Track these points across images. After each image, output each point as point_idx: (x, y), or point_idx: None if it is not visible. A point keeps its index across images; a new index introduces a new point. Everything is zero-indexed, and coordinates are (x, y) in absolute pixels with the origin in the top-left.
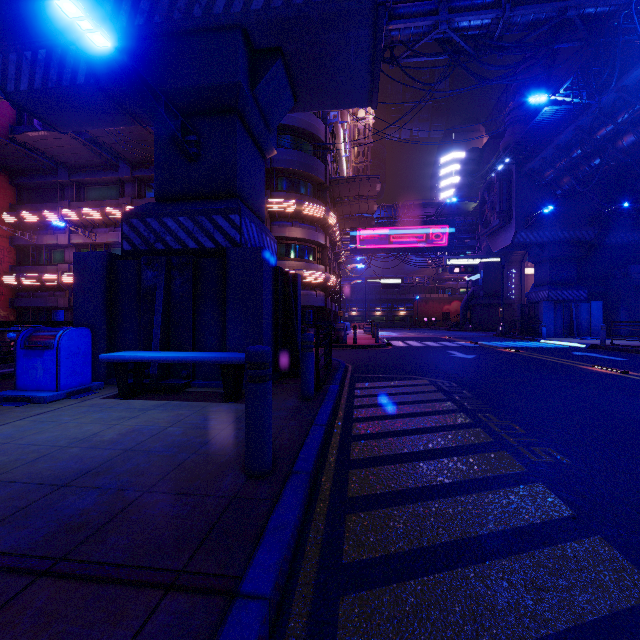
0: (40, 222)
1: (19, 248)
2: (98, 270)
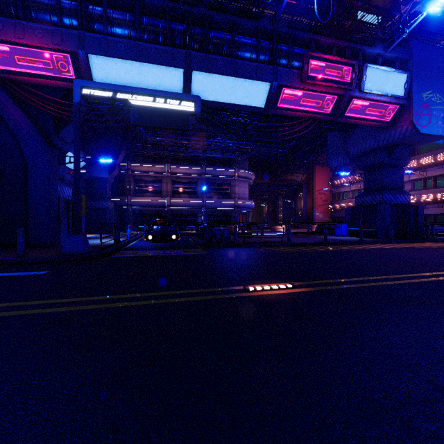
0: (339, 183)
1: (333, 194)
2: (349, 211)
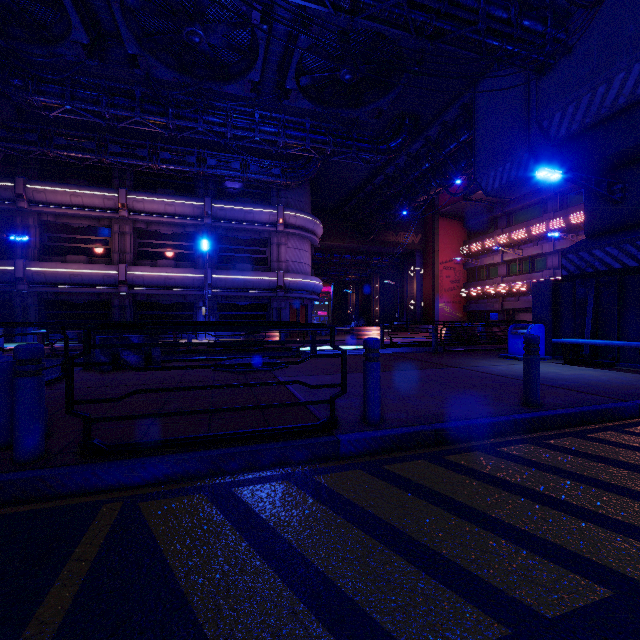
0: (482, 249)
1: (468, 270)
2: (546, 290)
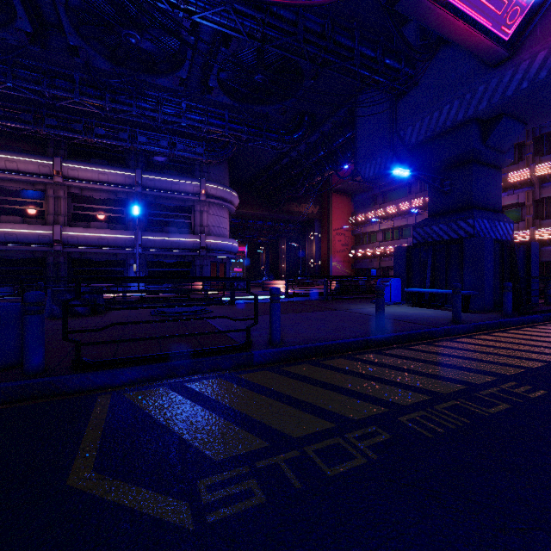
0: (365, 220)
1: (355, 236)
2: (403, 254)
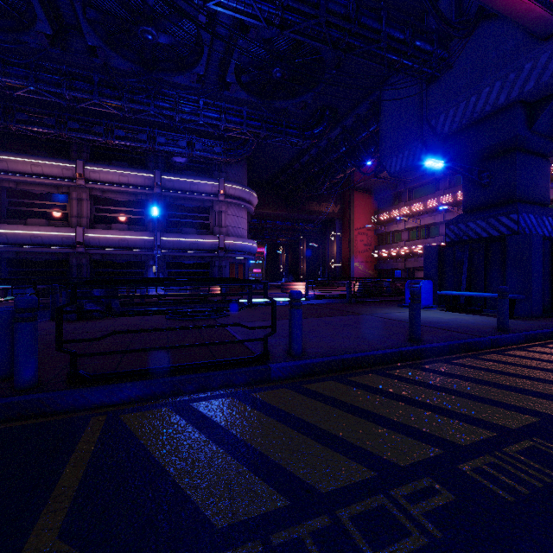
0: (389, 218)
1: (378, 235)
2: (434, 253)
